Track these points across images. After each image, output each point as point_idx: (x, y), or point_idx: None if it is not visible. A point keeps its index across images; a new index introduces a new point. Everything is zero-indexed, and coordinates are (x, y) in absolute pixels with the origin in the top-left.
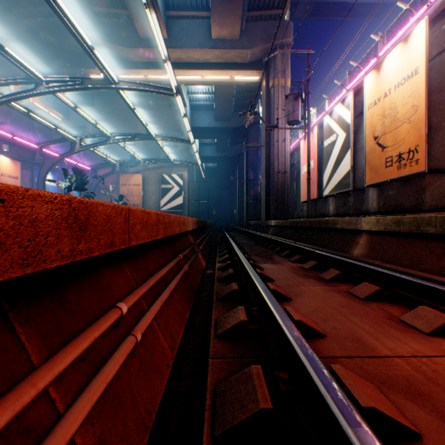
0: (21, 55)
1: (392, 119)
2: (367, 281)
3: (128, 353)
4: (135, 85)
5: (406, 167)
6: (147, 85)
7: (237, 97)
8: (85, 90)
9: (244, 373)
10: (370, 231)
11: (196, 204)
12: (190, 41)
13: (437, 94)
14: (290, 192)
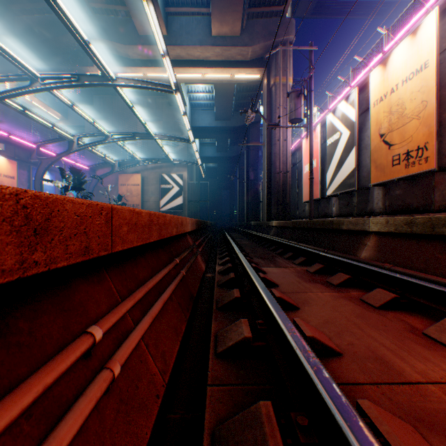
0: (18, 52)
1: (399, 115)
2: (379, 287)
3: (99, 397)
4: (133, 81)
5: (414, 166)
6: (146, 82)
7: (238, 96)
8: (81, 87)
9: (250, 413)
10: (379, 233)
11: (196, 205)
12: (190, 38)
13: None
14: (292, 192)
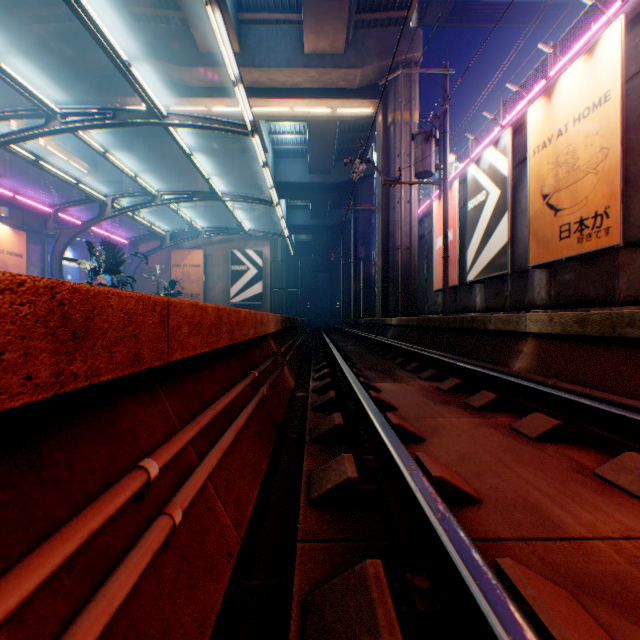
0: (28, 77)
1: (570, 168)
2: (537, 410)
3: (157, 549)
4: (193, 119)
5: (591, 240)
6: (210, 120)
7: (341, 139)
8: (118, 127)
9: (354, 574)
10: (540, 334)
11: (282, 294)
12: (273, 56)
13: (636, 132)
14: (419, 276)
